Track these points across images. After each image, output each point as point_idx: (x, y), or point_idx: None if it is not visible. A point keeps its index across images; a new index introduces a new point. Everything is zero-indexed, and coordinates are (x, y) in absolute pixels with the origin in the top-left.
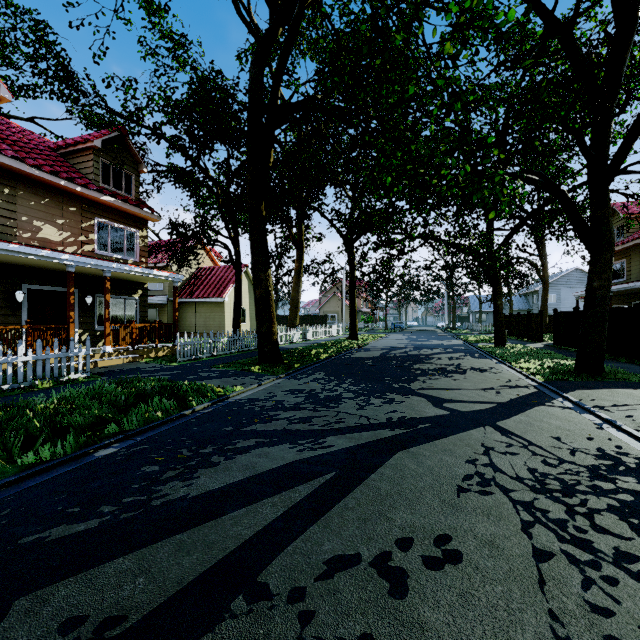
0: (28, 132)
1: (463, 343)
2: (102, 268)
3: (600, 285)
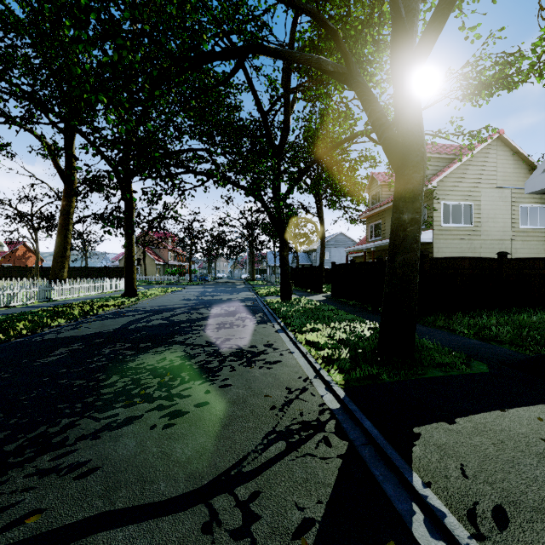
0: None
1: (253, 296)
2: None
3: (412, 218)
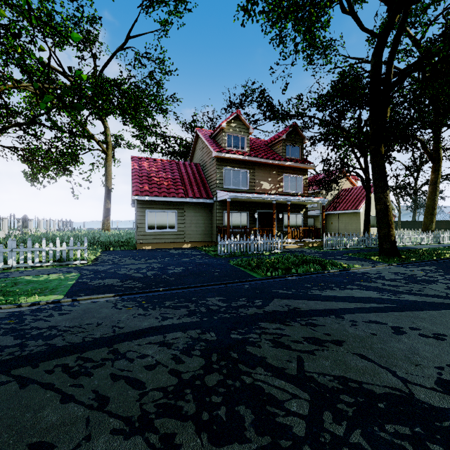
0: (257, 140)
1: None
2: (286, 200)
3: None
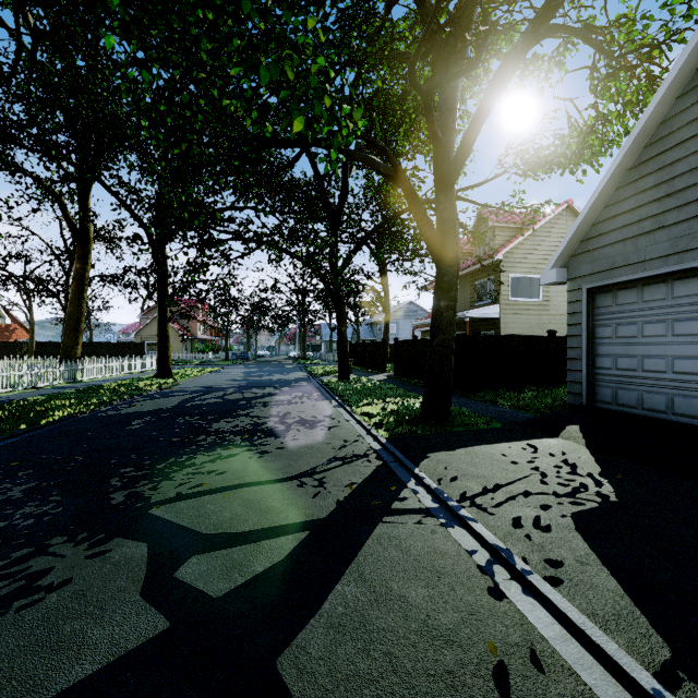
0: None
1: (307, 377)
2: None
3: (447, 305)
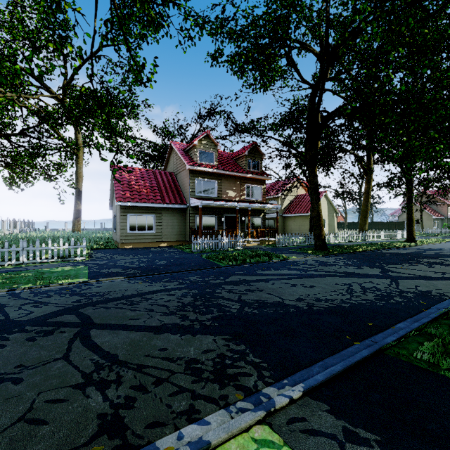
0: (224, 153)
1: None
2: (247, 206)
3: None
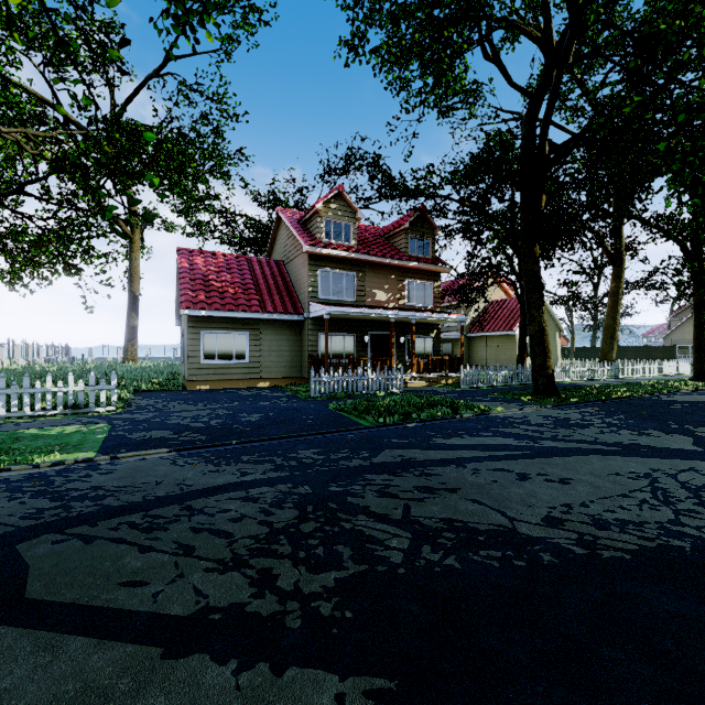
0: (368, 228)
1: None
2: (410, 317)
3: None
